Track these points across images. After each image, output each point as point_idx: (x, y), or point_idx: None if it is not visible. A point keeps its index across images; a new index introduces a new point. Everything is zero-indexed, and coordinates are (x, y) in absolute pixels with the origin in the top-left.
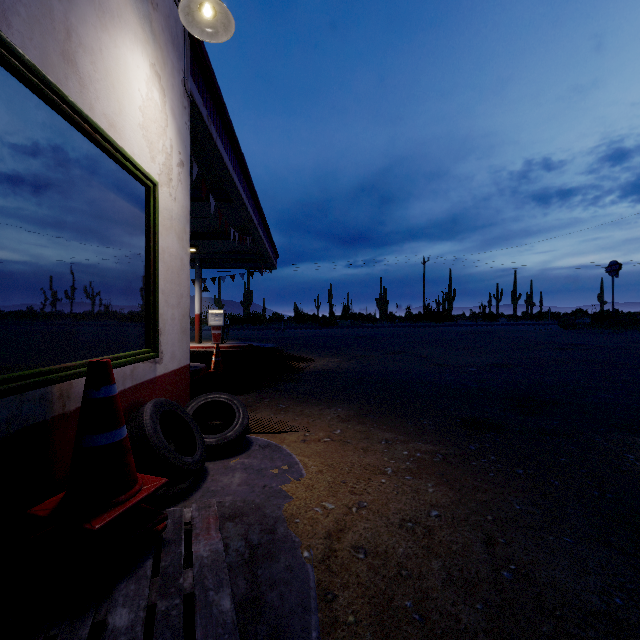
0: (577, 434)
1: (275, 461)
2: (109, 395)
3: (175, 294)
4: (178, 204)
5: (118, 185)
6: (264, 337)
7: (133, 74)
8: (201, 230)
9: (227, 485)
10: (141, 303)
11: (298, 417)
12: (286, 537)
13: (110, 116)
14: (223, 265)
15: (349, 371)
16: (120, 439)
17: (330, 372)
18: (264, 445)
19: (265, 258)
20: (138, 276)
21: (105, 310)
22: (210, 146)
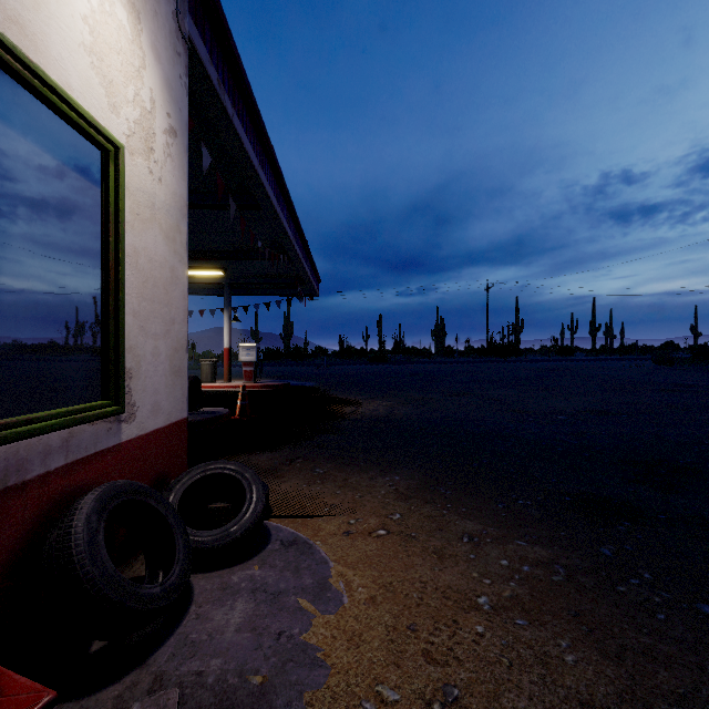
0: None
1: (302, 575)
2: None
3: (160, 318)
4: (166, 188)
5: (38, 133)
6: (304, 374)
7: None
8: (228, 248)
9: (219, 629)
10: (92, 330)
11: (340, 490)
12: None
13: (9, 3)
14: (257, 291)
15: (405, 419)
16: None
17: (382, 420)
18: (288, 541)
19: (304, 282)
20: (86, 287)
21: (3, 340)
22: (225, 126)
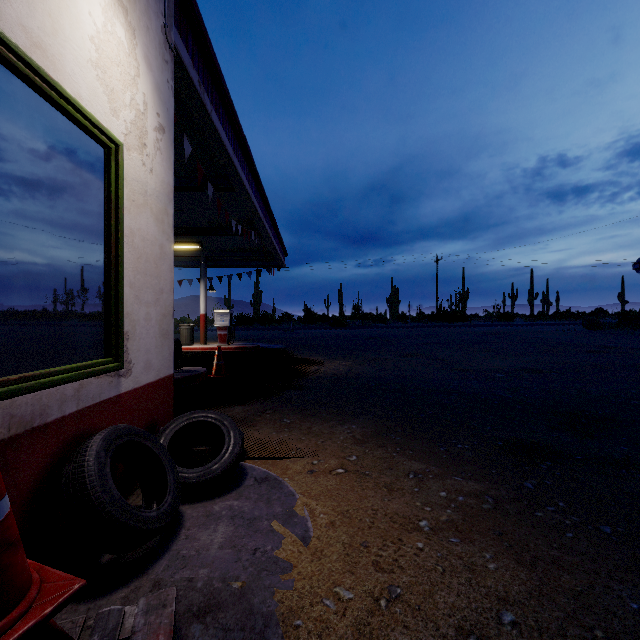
0: None
1: (273, 505)
2: None
3: (151, 288)
4: (156, 178)
5: (55, 136)
6: (272, 338)
7: None
8: (204, 225)
9: (205, 547)
10: (97, 299)
11: (305, 436)
12: None
13: (34, 32)
14: (230, 263)
15: (362, 376)
16: None
17: (341, 377)
18: (261, 478)
19: (273, 255)
20: (92, 263)
21: (29, 307)
22: (204, 121)
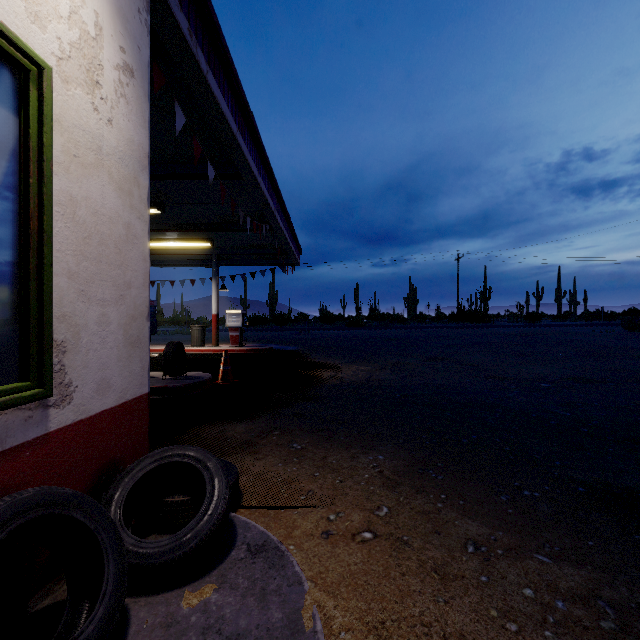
0: None
1: (268, 604)
2: None
3: (110, 281)
4: (118, 133)
5: None
6: (287, 339)
7: None
8: (213, 220)
9: None
10: (4, 293)
11: (318, 471)
12: None
13: None
14: (243, 262)
15: (385, 385)
16: None
17: (361, 386)
18: (256, 545)
19: (286, 253)
20: None
21: None
22: (199, 85)
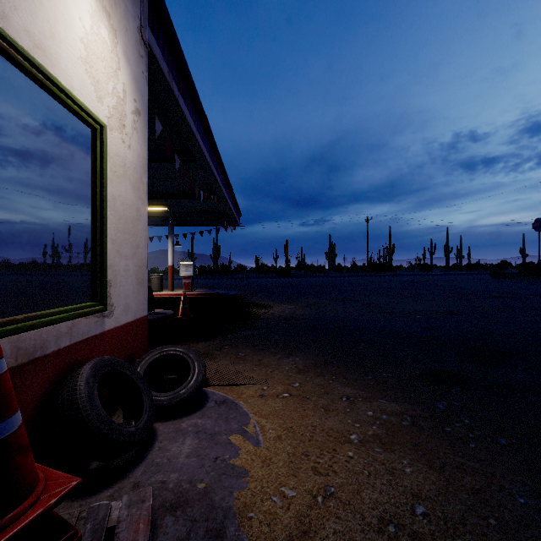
0: None
1: (230, 422)
2: None
3: (129, 244)
4: (133, 152)
5: (52, 120)
6: (229, 285)
7: None
8: (172, 191)
9: (174, 456)
10: (85, 253)
11: (256, 367)
12: None
13: (36, 36)
14: (193, 223)
15: (304, 318)
16: (3, 436)
17: (287, 319)
18: (220, 401)
19: (229, 216)
20: (81, 224)
21: (32, 260)
22: (173, 104)
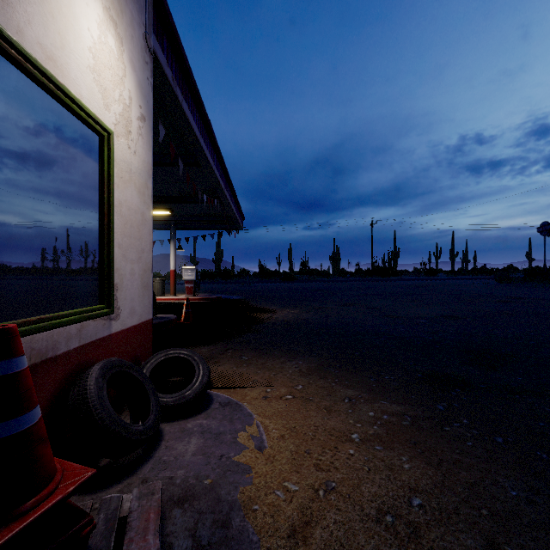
0: (547, 393)
1: (234, 423)
2: (10, 372)
3: (135, 249)
4: (138, 158)
5: (62, 128)
6: (232, 290)
7: (81, 10)
8: (174, 194)
9: (181, 454)
10: (93, 257)
11: (260, 370)
12: (242, 534)
13: (48, 48)
14: (196, 226)
15: (308, 322)
16: (26, 428)
17: (290, 323)
18: (224, 403)
19: (232, 220)
20: (89, 228)
21: (43, 264)
22: (176, 109)
